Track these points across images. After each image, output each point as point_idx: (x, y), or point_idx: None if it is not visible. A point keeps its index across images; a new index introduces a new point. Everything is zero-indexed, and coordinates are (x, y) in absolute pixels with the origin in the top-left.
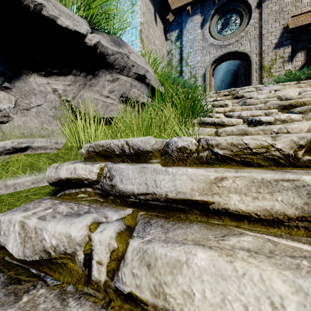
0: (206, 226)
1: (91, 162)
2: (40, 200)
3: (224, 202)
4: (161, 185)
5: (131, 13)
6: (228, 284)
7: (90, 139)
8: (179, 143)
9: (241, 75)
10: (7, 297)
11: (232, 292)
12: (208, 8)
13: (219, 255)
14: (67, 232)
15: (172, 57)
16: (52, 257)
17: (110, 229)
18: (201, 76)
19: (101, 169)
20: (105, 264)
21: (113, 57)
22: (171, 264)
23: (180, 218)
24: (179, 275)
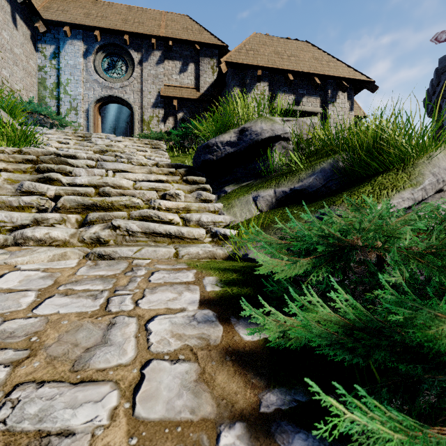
0: None
1: None
2: None
3: None
4: None
5: None
6: None
7: None
8: None
9: None
10: None
11: None
12: (93, 40)
13: None
14: None
15: (46, 76)
16: None
17: None
18: (84, 111)
19: None
20: None
21: None
22: None
23: None
24: None
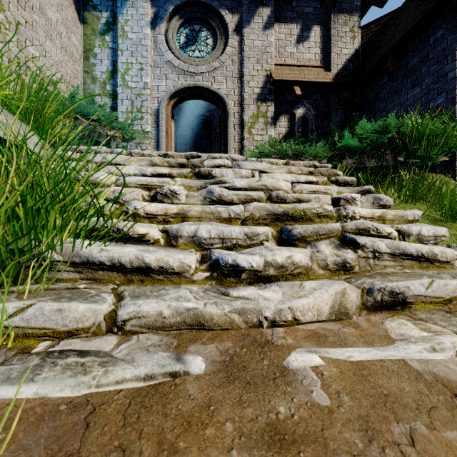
0: None
1: None
2: None
3: None
4: None
5: None
6: None
7: None
8: None
9: (217, 126)
10: None
11: None
12: None
13: None
14: None
15: (95, 61)
16: None
17: None
18: (152, 113)
19: None
20: None
21: None
22: None
23: None
24: None
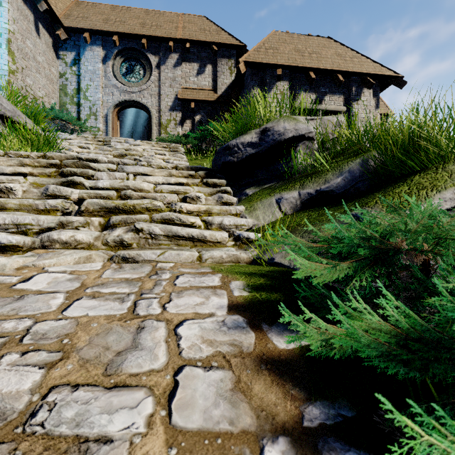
0: None
1: None
2: None
3: None
4: None
5: None
6: None
7: None
8: None
9: None
10: None
11: None
12: (111, 46)
13: None
14: None
15: (66, 83)
16: None
17: None
18: (103, 116)
19: None
20: None
21: None
22: None
23: None
24: None
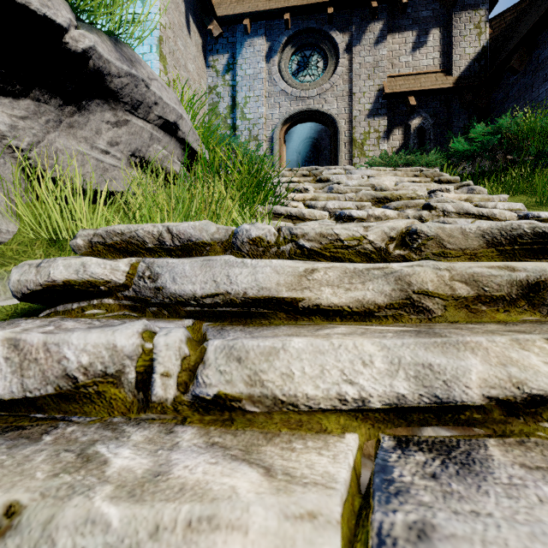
0: (296, 326)
1: (104, 258)
2: (9, 322)
3: (316, 297)
4: (238, 280)
5: (142, 1)
6: (326, 356)
7: (79, 226)
8: (252, 232)
9: (325, 147)
10: (14, 441)
11: (329, 363)
12: (278, 32)
13: (316, 338)
14: (110, 341)
15: (217, 99)
16: (79, 385)
17: (178, 331)
18: (266, 140)
19: (132, 267)
20: (174, 375)
21: (120, 81)
22: (266, 353)
23: (262, 324)
24: (276, 360)
